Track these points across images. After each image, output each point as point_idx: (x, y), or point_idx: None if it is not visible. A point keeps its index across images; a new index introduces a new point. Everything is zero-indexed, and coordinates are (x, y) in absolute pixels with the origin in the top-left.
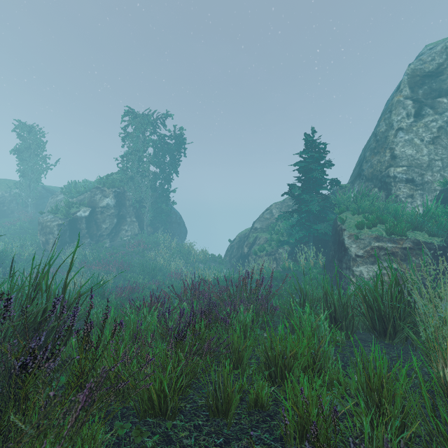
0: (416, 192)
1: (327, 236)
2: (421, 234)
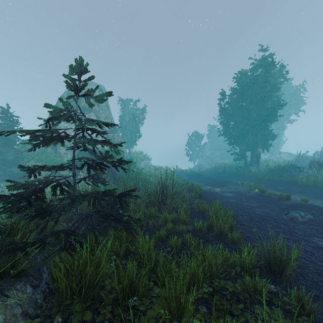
0: (68, 152)
1: (19, 175)
2: (66, 171)
